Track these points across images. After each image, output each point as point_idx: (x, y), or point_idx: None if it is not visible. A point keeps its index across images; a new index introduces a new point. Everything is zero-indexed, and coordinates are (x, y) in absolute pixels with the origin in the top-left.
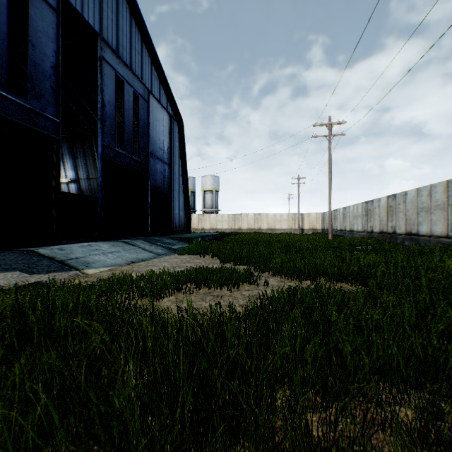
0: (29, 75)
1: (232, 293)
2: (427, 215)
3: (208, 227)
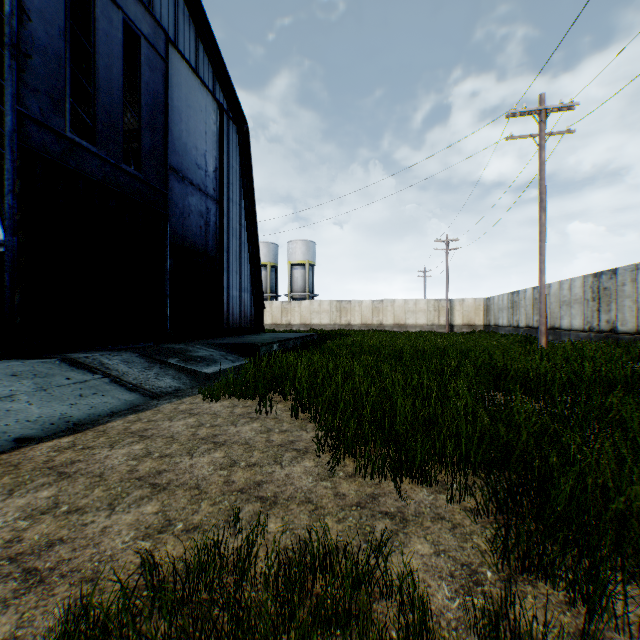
0: None
1: None
2: None
3: (298, 321)
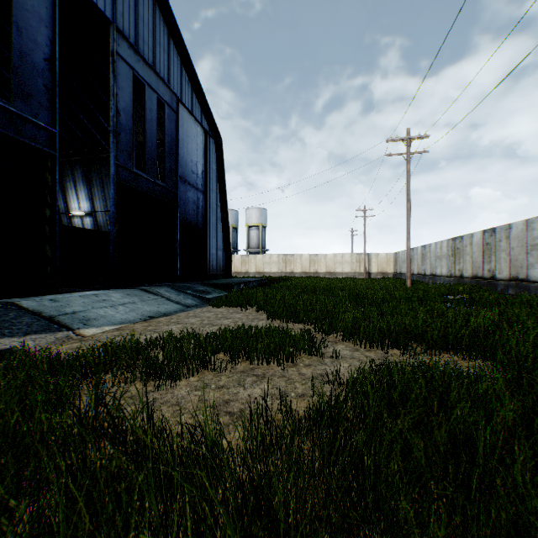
0: (12, 68)
1: (285, 371)
2: None
3: (253, 270)
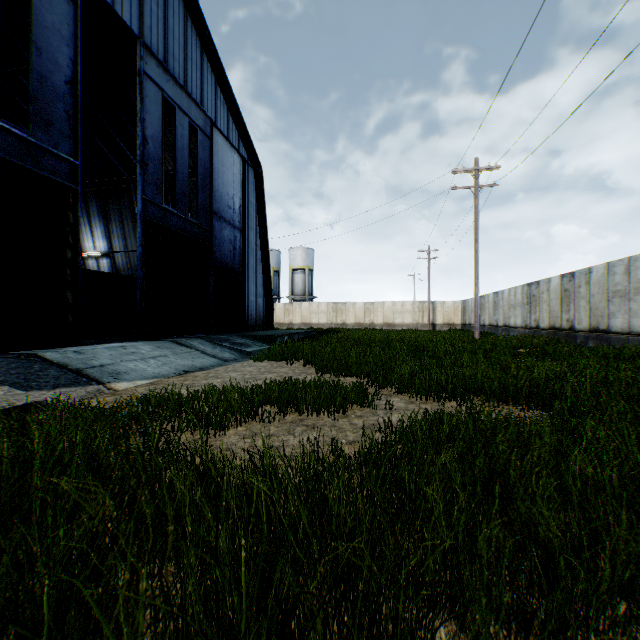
0: (31, 93)
1: (336, 421)
2: (624, 302)
3: (298, 321)
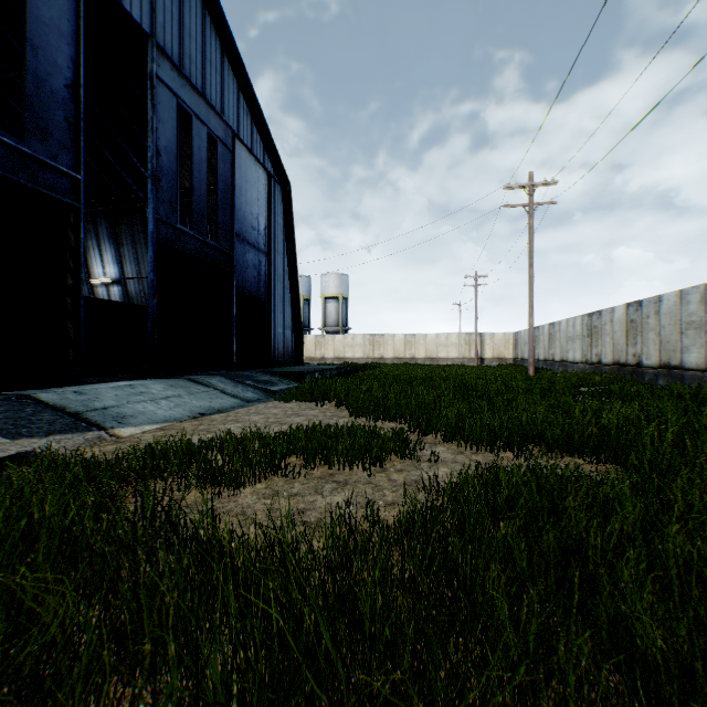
0: (26, 98)
1: (372, 477)
2: (699, 334)
3: (331, 355)
